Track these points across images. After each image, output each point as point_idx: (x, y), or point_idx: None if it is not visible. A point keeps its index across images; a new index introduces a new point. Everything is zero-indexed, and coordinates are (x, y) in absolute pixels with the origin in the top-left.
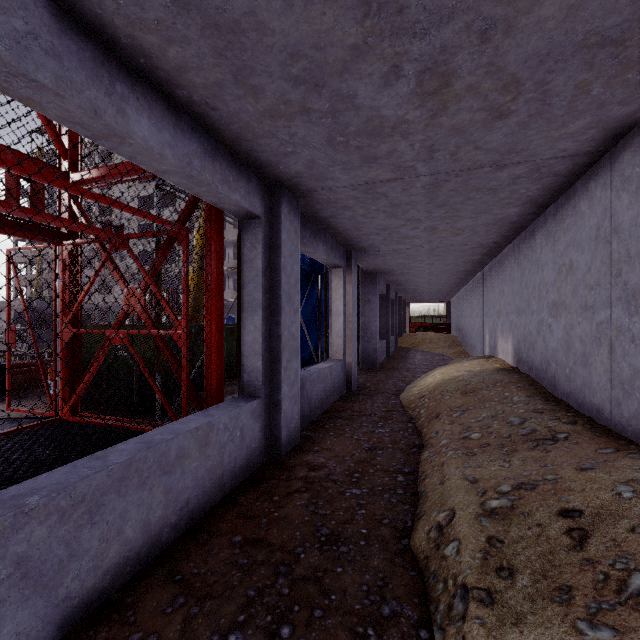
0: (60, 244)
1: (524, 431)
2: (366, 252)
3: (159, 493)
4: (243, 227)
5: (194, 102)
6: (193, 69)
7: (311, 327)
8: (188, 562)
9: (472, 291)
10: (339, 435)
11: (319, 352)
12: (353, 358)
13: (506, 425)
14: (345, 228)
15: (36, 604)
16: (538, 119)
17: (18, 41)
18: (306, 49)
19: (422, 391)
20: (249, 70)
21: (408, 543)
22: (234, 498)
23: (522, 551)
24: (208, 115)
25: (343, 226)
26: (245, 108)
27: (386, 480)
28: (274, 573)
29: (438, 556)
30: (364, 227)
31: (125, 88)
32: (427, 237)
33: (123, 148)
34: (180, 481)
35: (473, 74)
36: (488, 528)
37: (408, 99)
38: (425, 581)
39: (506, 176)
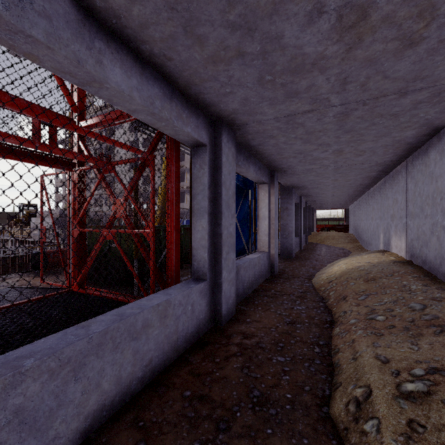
0: (71, 170)
1: (426, 317)
2: (285, 172)
3: (129, 354)
4: (194, 153)
5: (155, 55)
6: (152, 25)
7: (244, 227)
8: (149, 410)
9: (367, 200)
10: (266, 310)
11: (249, 245)
12: (275, 251)
13: (408, 310)
14: (270, 153)
15: (31, 443)
16: None
17: (16, 4)
18: None
19: (330, 277)
20: (195, 21)
21: (328, 411)
22: (186, 357)
23: None
24: (166, 65)
25: (268, 152)
26: (193, 56)
27: (305, 350)
28: (215, 428)
29: (358, 430)
30: (284, 152)
31: (102, 44)
32: (334, 158)
33: (102, 92)
34: (145, 345)
35: (390, 3)
36: (407, 411)
37: (328, 35)
38: None
39: (408, 102)
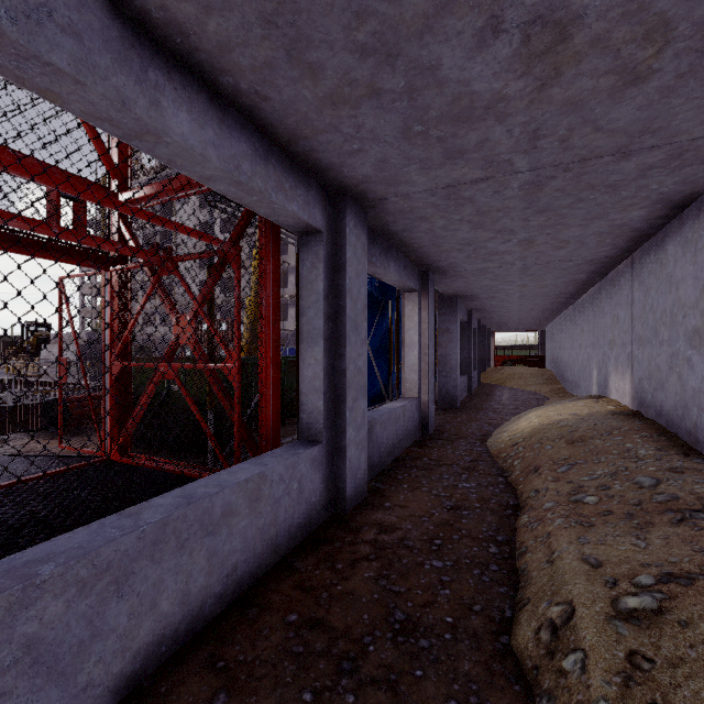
0: (109, 270)
1: (660, 497)
2: (445, 273)
3: (201, 558)
4: (302, 244)
5: (242, 92)
6: (238, 46)
7: (381, 360)
8: (233, 644)
9: (573, 317)
10: (414, 489)
11: (390, 388)
12: (430, 396)
13: (632, 487)
14: (421, 244)
15: (50, 695)
16: (690, 80)
17: (28, 15)
18: (376, 3)
19: (515, 437)
20: (305, 41)
21: (508, 642)
22: (290, 563)
23: (684, 681)
24: (259, 108)
25: (419, 242)
26: (301, 95)
27: (475, 550)
28: (336, 670)
29: (553, 668)
30: (444, 242)
31: (160, 75)
32: (521, 252)
33: (160, 150)
34: (226, 543)
35: (603, 19)
36: (627, 638)
37: (508, 65)
38: (535, 702)
39: (633, 167)
